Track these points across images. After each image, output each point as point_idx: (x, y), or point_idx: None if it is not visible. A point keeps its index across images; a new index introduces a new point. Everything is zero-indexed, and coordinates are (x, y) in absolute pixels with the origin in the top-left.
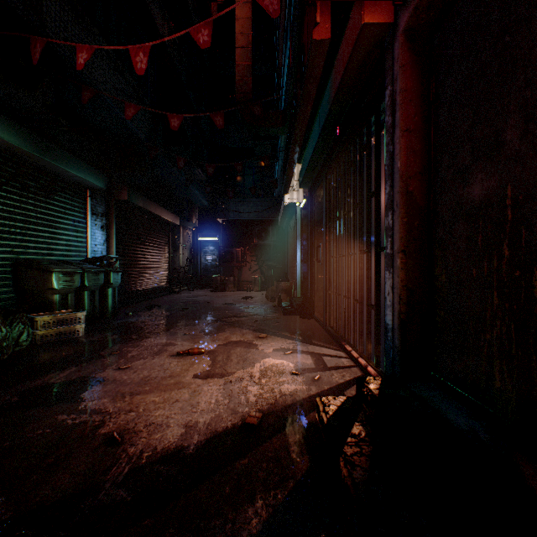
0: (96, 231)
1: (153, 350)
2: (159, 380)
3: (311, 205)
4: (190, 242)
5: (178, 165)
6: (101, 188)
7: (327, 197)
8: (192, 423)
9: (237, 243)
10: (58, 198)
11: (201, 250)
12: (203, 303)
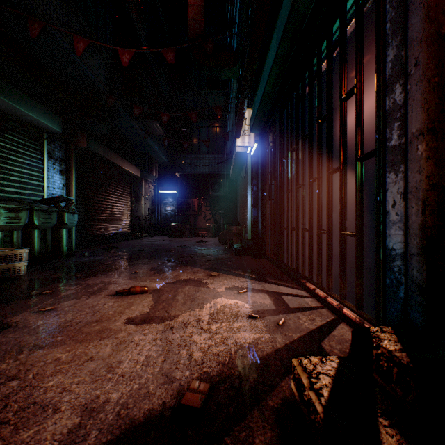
0: (54, 174)
1: (92, 289)
2: (81, 326)
3: (262, 148)
4: (152, 194)
5: (134, 114)
6: (57, 131)
7: (281, 131)
8: (97, 403)
9: (193, 195)
10: (9, 137)
11: (162, 202)
12: (160, 246)
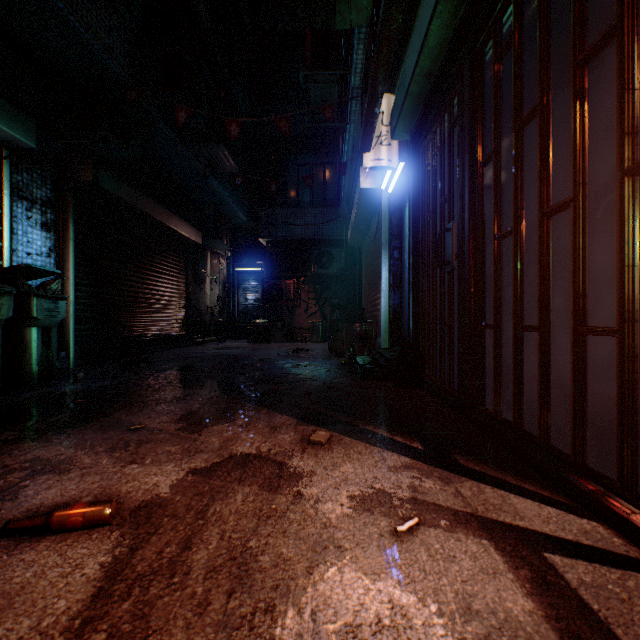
0: (28, 229)
1: None
2: None
3: (416, 167)
4: (224, 274)
5: (177, 120)
6: (26, 145)
7: (475, 101)
8: None
9: (288, 274)
10: None
11: (240, 286)
12: (227, 358)
